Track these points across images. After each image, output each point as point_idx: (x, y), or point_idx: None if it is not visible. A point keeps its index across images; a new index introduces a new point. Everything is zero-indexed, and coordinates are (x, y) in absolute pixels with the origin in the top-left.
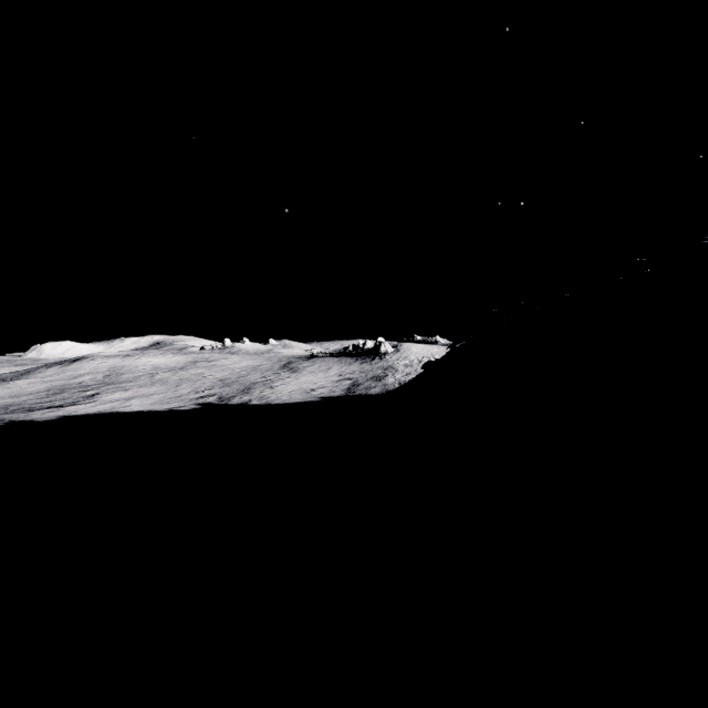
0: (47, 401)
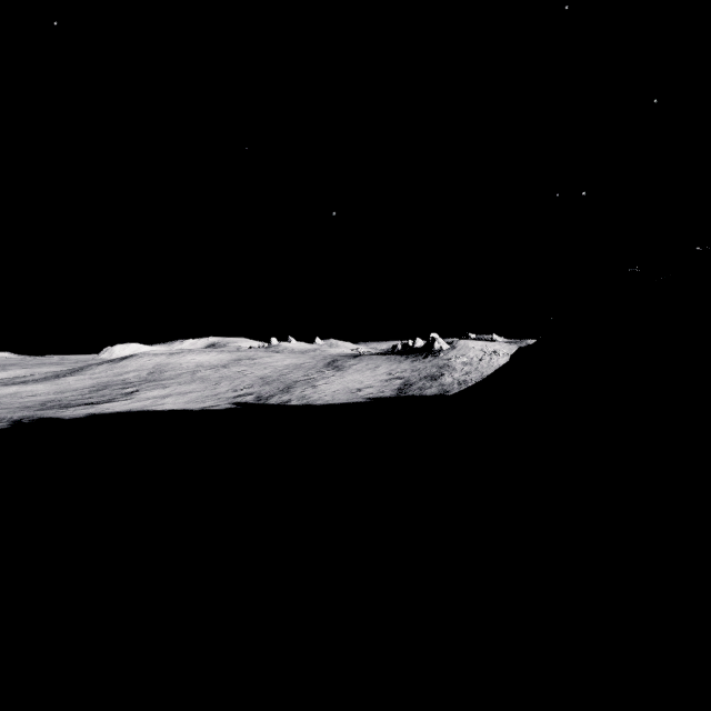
0: (86, 397)
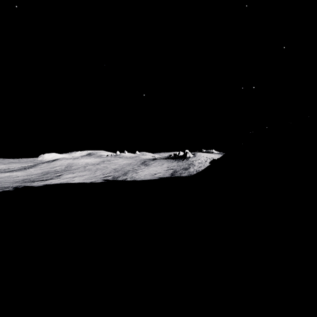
0: (40, 177)
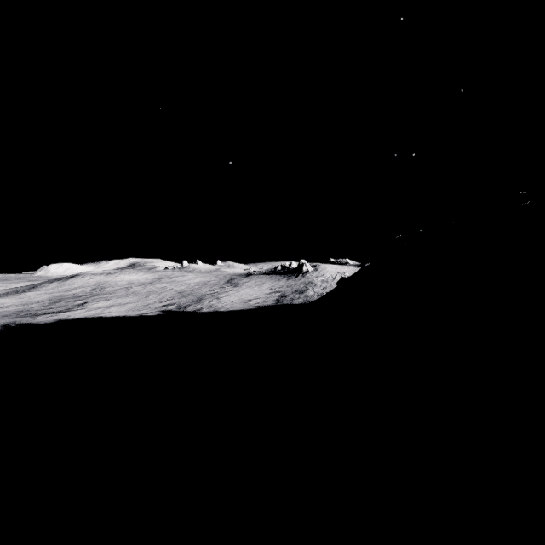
0: (48, 308)
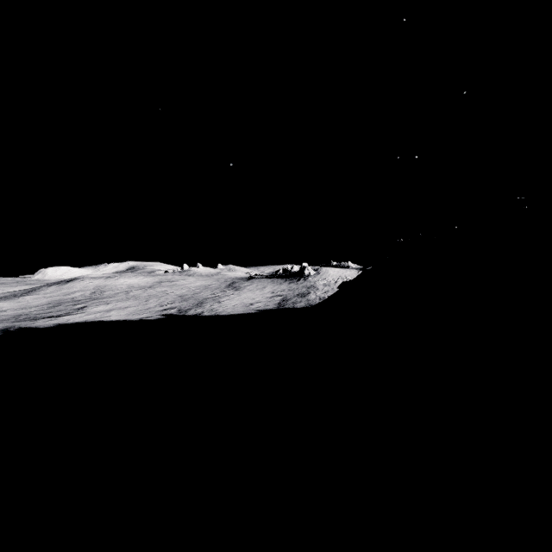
0: (47, 312)
